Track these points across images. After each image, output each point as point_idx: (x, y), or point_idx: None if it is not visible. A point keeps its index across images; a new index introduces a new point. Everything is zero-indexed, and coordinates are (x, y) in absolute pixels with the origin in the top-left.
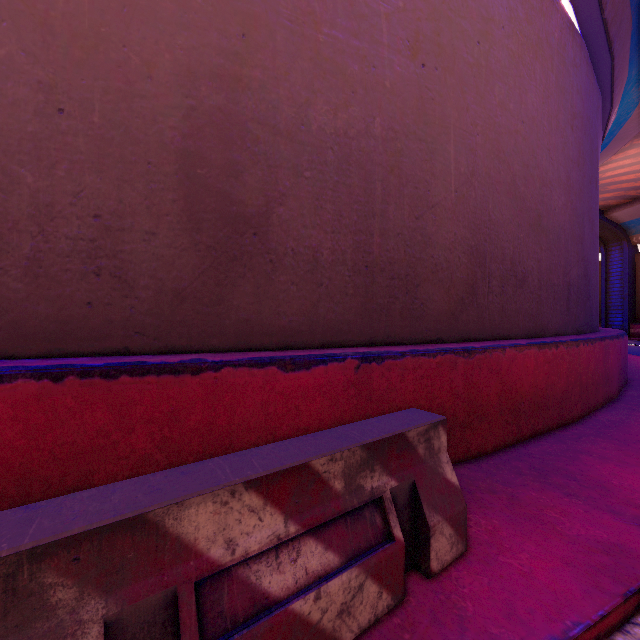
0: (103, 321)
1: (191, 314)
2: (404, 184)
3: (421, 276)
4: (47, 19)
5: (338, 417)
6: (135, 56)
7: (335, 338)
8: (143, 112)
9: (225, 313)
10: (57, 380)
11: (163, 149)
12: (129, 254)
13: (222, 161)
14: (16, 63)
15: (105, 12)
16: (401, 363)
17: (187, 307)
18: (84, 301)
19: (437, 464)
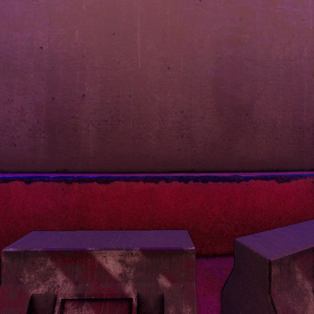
0: (184, 157)
1: (218, 154)
2: None
3: None
4: (164, 30)
5: (302, 208)
6: (196, 39)
7: (283, 166)
8: (199, 63)
9: (232, 153)
10: (186, 182)
11: (207, 79)
12: (193, 127)
13: (231, 81)
14: (154, 51)
15: (184, 22)
16: None
17: (216, 151)
18: (177, 148)
19: None
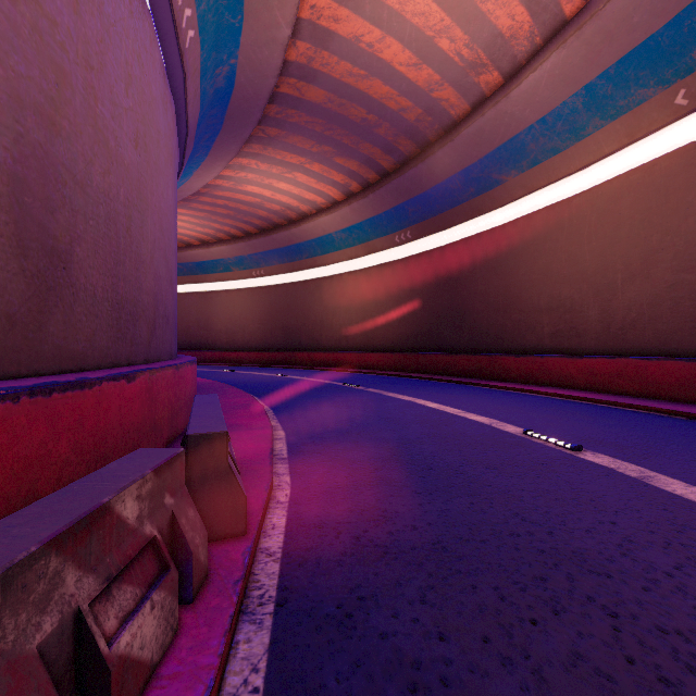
0: None
1: (20, 339)
2: (133, 243)
3: (139, 314)
4: None
5: (144, 413)
6: None
7: (104, 361)
8: None
9: (45, 339)
10: (15, 401)
11: None
12: None
13: (43, 195)
14: None
15: None
16: (161, 375)
17: (17, 332)
18: None
19: None
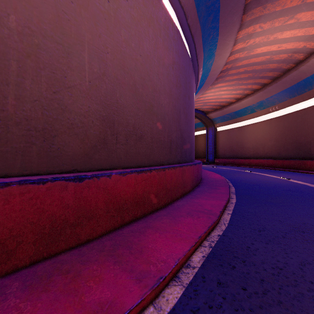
0: None
1: None
2: (41, 68)
3: (58, 130)
4: None
5: None
6: None
7: None
8: None
9: None
10: None
11: None
12: None
13: None
14: None
15: None
16: (5, 191)
17: None
18: None
19: None
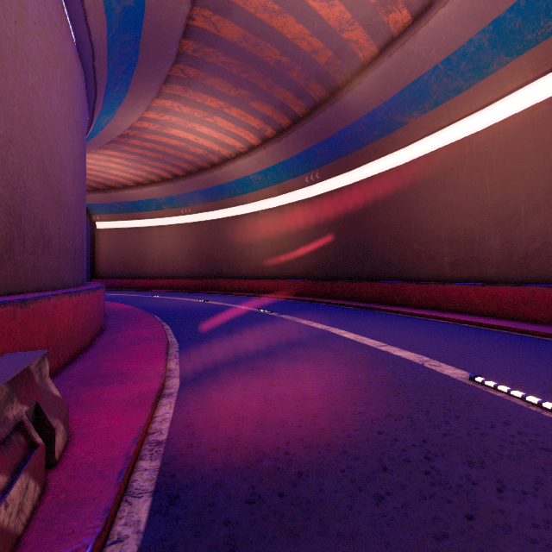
0: None
1: None
2: None
3: None
4: None
5: None
6: None
7: None
8: None
9: None
10: None
11: None
12: None
13: None
14: None
15: None
16: None
17: None
18: None
19: (47, 386)
